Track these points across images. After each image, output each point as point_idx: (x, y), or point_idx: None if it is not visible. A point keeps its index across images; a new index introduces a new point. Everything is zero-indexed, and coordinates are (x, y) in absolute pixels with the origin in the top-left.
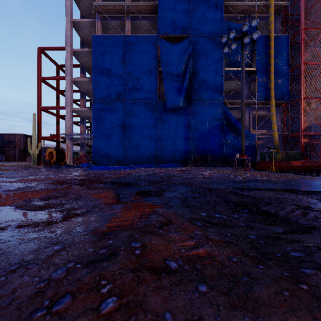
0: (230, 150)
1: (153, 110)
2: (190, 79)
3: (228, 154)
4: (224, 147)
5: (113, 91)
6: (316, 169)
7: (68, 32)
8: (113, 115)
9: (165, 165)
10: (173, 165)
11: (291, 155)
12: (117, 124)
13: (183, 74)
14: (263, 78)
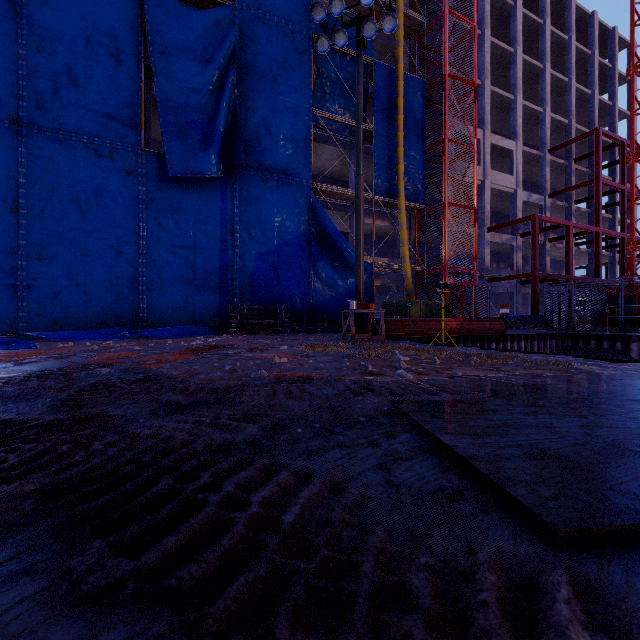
0: (326, 295)
1: (125, 172)
2: (235, 113)
3: (321, 304)
4: (314, 288)
5: None
6: (479, 334)
7: None
8: None
9: (161, 332)
10: (187, 332)
11: (434, 308)
12: None
13: (215, 96)
14: (385, 151)
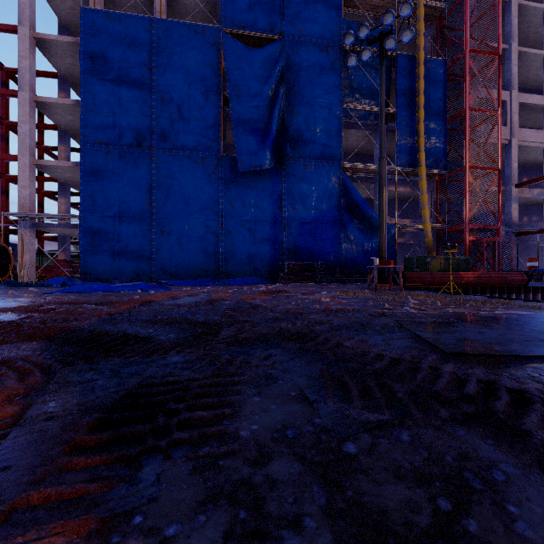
0: (354, 252)
1: (211, 172)
2: (283, 118)
3: (350, 260)
4: (344, 247)
5: (126, 129)
6: (498, 286)
7: None
8: (127, 177)
9: (236, 281)
10: (251, 281)
11: (454, 262)
12: (136, 197)
13: (269, 109)
14: (406, 128)
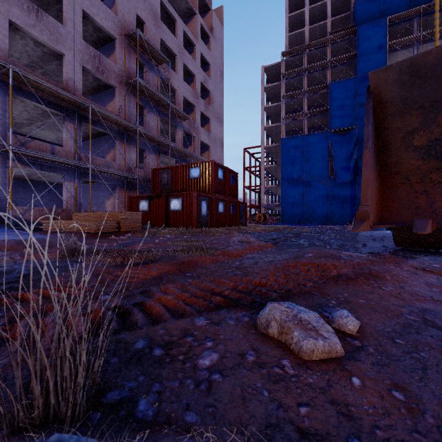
0: None
1: (325, 184)
2: (356, 160)
3: None
4: None
5: (295, 174)
6: None
7: (263, 135)
8: (295, 190)
9: (335, 224)
10: (341, 224)
11: None
12: (298, 196)
13: (350, 157)
14: None
